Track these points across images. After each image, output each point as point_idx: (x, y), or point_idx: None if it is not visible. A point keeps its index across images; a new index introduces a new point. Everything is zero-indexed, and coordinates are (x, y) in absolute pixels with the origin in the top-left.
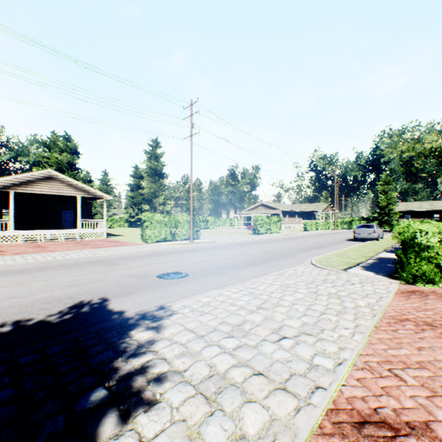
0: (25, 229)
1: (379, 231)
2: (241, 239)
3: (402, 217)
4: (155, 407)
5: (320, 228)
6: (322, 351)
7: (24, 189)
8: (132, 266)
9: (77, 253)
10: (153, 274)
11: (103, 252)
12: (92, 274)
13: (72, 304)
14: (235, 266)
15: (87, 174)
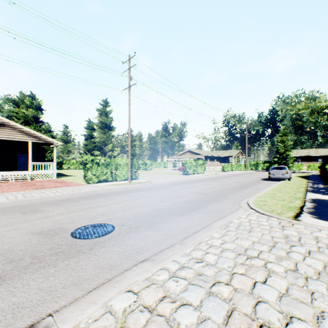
0: None
1: (290, 172)
2: (173, 179)
3: (294, 161)
4: None
5: (234, 170)
6: None
7: None
8: (53, 215)
9: (9, 195)
10: (70, 228)
11: (37, 194)
12: None
13: None
14: (171, 212)
15: (48, 125)
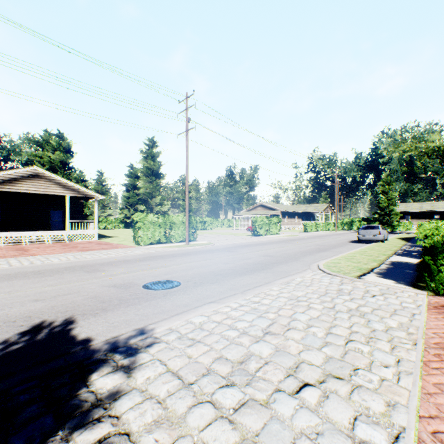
0: (11, 231)
1: (384, 233)
2: (240, 241)
3: (402, 218)
4: None
5: (320, 230)
6: (365, 412)
7: (7, 188)
8: (117, 273)
9: (60, 257)
10: (139, 283)
11: (88, 256)
12: (68, 283)
13: (26, 327)
14: (234, 272)
15: (80, 173)
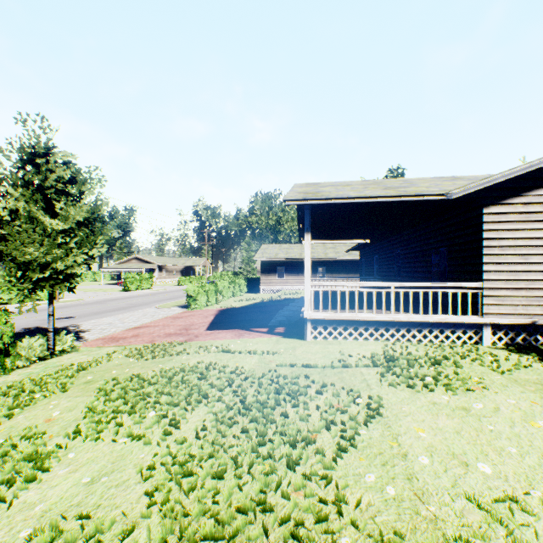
0: None
1: None
2: (110, 297)
3: None
4: (90, 331)
5: (194, 283)
6: (136, 324)
7: None
8: (26, 318)
9: None
10: None
11: None
12: None
13: (21, 329)
14: (107, 311)
15: None
